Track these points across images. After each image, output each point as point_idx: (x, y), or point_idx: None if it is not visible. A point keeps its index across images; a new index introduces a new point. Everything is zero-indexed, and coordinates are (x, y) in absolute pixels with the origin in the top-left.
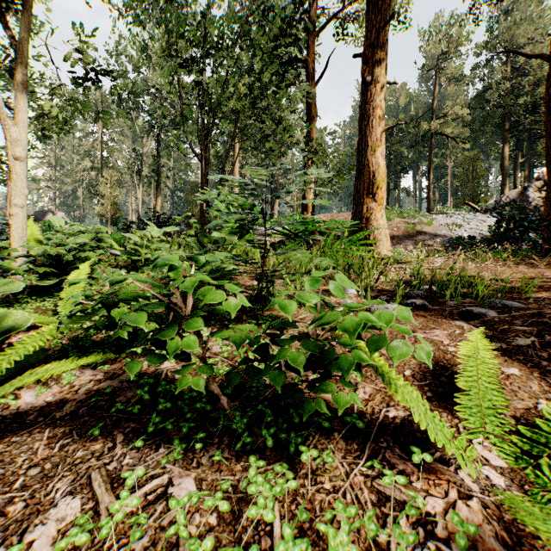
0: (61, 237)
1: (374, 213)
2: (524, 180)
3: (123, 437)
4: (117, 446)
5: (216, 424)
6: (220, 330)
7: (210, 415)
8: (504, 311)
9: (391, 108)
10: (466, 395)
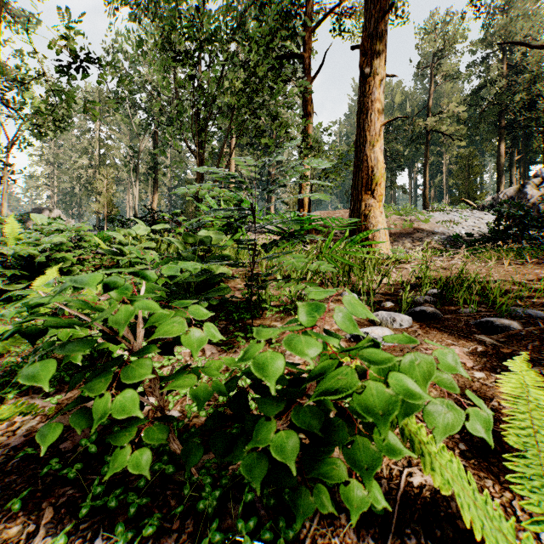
0: (34, 236)
1: (372, 211)
2: (520, 177)
3: (52, 514)
4: (39, 532)
5: (179, 494)
6: (181, 372)
7: (174, 477)
8: (528, 322)
9: (387, 106)
10: (519, 458)
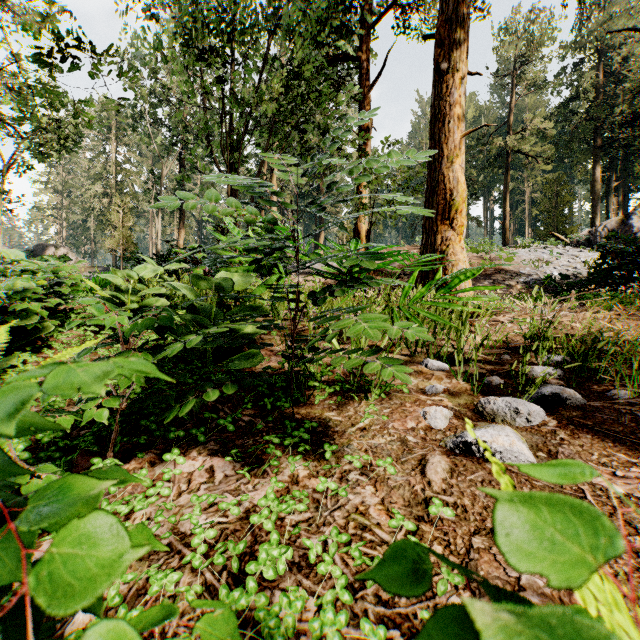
0: None
1: (451, 246)
2: (618, 207)
3: None
4: None
5: None
6: None
7: None
8: None
9: None
10: None
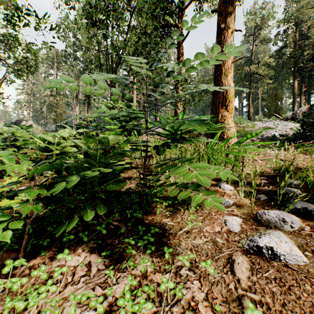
0: None
1: (226, 119)
2: (305, 101)
3: None
4: None
5: None
6: None
7: None
8: None
9: None
10: None
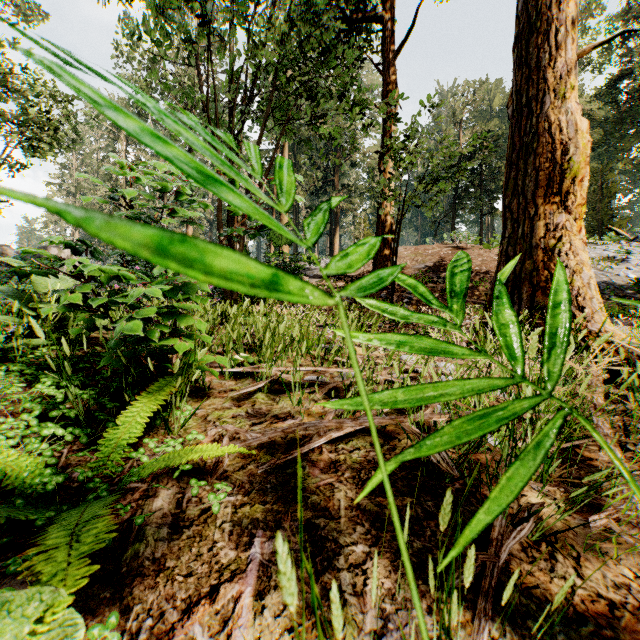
0: None
1: (566, 238)
2: None
3: None
4: None
5: None
6: None
7: None
8: None
9: (482, 113)
10: None
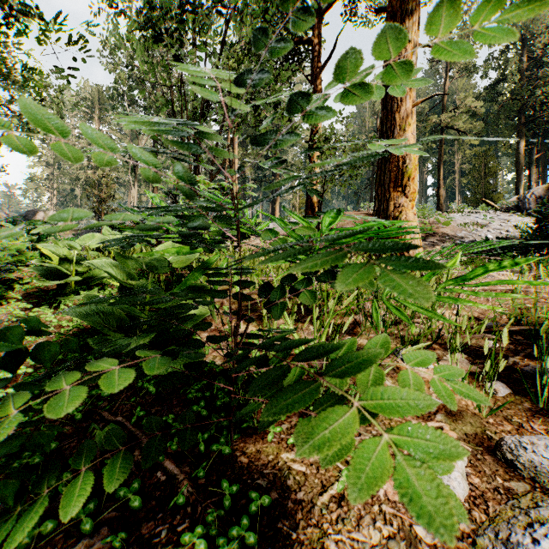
0: None
1: (404, 212)
2: (538, 177)
3: None
4: None
5: None
6: None
7: None
8: None
9: None
10: None
